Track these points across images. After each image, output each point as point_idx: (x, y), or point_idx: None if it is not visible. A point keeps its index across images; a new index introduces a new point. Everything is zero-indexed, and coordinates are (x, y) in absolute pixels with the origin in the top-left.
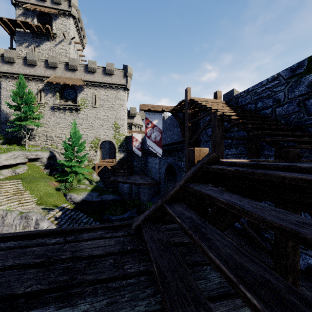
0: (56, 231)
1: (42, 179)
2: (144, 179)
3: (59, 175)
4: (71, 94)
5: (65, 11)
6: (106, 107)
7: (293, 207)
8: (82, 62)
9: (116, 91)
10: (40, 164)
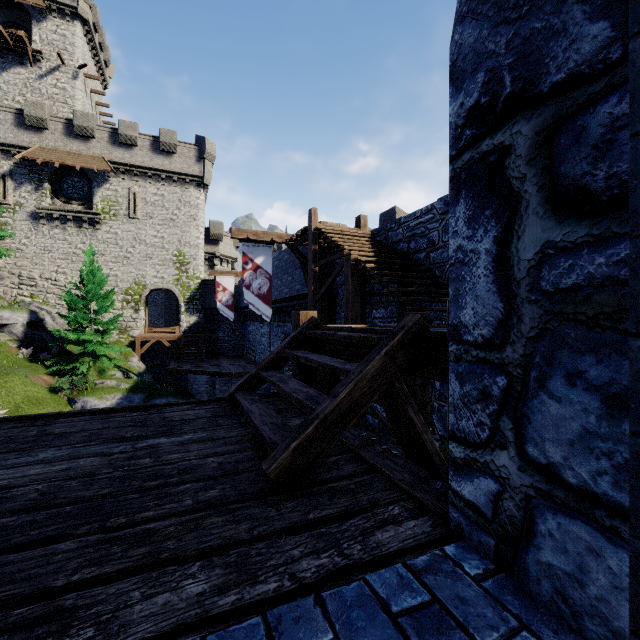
0: (133, 407)
1: (16, 370)
2: (239, 366)
3: (55, 361)
4: (79, 188)
5: (62, 5)
6: (159, 220)
7: (355, 360)
8: (101, 117)
9: (181, 189)
10: (7, 338)
